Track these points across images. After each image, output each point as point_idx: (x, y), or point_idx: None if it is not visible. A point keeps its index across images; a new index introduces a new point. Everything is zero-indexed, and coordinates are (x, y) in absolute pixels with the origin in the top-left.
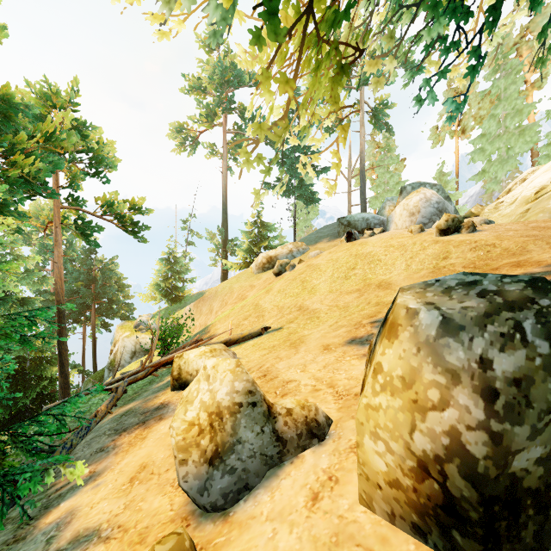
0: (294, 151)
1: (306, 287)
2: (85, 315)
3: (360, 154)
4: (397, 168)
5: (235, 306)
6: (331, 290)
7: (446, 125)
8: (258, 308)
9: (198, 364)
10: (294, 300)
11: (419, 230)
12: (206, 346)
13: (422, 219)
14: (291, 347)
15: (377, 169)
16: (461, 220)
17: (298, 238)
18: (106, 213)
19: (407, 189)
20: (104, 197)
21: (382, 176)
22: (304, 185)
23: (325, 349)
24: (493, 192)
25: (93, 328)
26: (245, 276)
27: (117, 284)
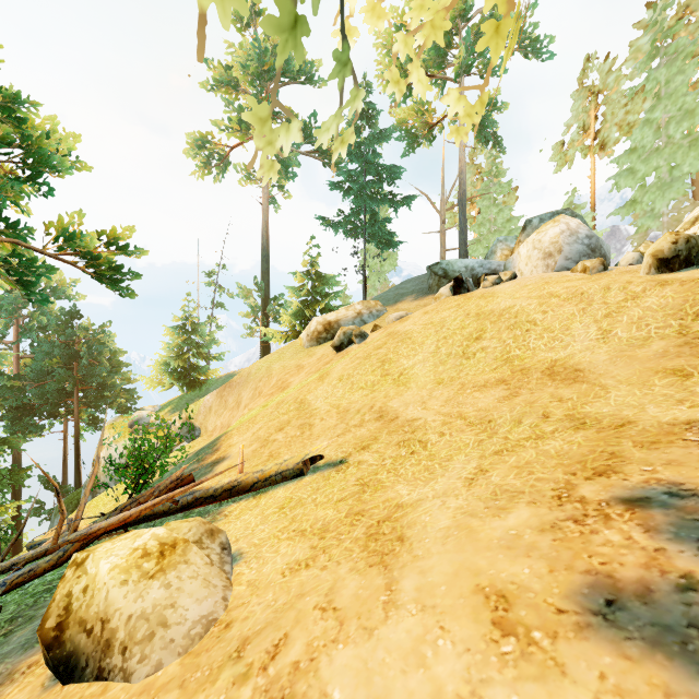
0: (364, 172)
1: (390, 373)
2: (66, 406)
3: (459, 175)
4: (506, 201)
5: (269, 401)
6: (440, 379)
7: (576, 139)
8: (304, 409)
9: (111, 601)
10: (367, 397)
11: (600, 267)
12: (155, 529)
13: (565, 263)
14: (370, 555)
15: (479, 201)
16: (698, 243)
17: (368, 297)
18: (62, 249)
19: (532, 222)
20: (60, 224)
21: (487, 210)
22: (378, 221)
23: (498, 622)
24: (649, 231)
25: (75, 425)
26: (292, 351)
27: (110, 362)
